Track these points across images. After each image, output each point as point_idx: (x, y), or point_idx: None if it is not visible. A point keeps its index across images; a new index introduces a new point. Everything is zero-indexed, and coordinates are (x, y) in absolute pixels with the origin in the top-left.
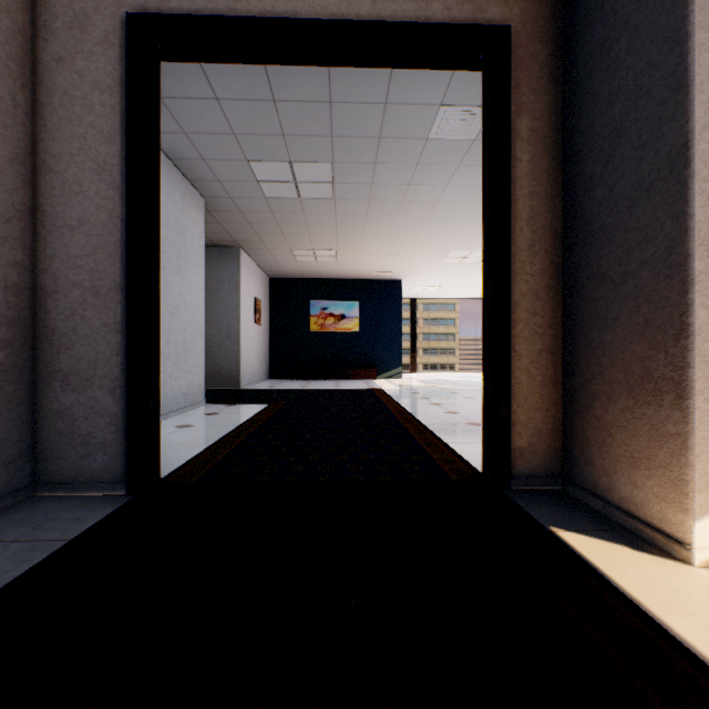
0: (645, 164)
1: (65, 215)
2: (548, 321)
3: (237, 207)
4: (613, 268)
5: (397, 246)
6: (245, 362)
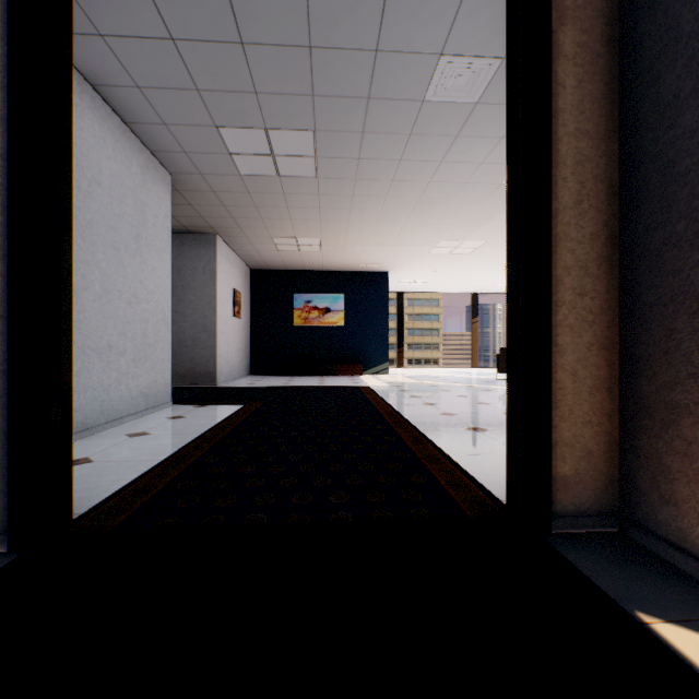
0: None
1: None
2: (601, 305)
3: (209, 186)
4: None
5: (384, 234)
6: (222, 358)
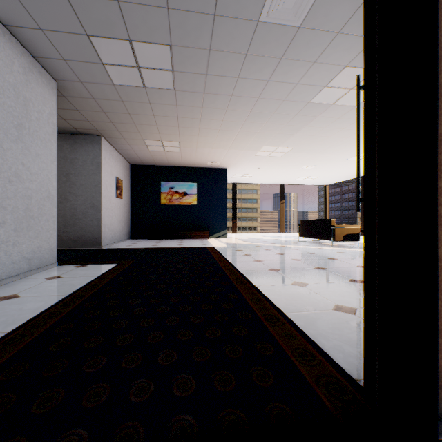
0: None
1: None
2: None
3: (90, 94)
4: None
5: (225, 140)
6: (106, 227)
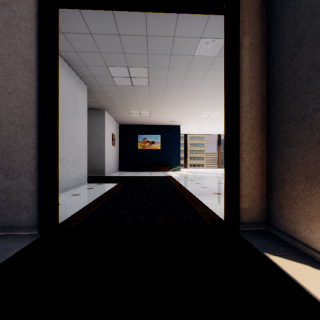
0: (317, 55)
1: (6, 86)
2: (259, 142)
3: (103, 90)
4: (297, 113)
5: (178, 109)
6: (107, 163)
